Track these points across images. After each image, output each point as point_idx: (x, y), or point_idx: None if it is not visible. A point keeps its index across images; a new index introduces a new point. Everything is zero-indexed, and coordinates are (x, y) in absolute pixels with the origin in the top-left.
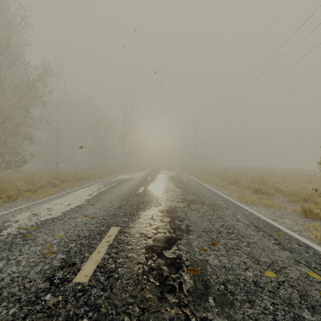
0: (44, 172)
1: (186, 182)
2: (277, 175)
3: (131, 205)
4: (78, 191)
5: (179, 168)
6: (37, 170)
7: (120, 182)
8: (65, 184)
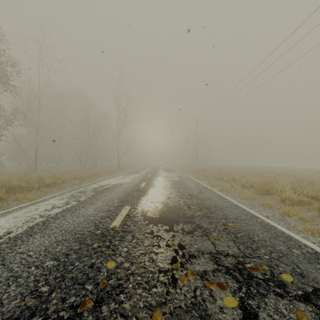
0: (10, 175)
1: (198, 193)
2: (313, 180)
3: (50, 319)
4: (2, 219)
5: (180, 169)
6: (8, 171)
7: (97, 192)
8: (14, 196)
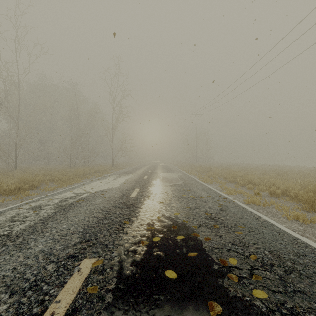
0: None
1: (219, 211)
2: None
3: None
4: None
5: (180, 168)
6: None
7: (58, 210)
8: None
